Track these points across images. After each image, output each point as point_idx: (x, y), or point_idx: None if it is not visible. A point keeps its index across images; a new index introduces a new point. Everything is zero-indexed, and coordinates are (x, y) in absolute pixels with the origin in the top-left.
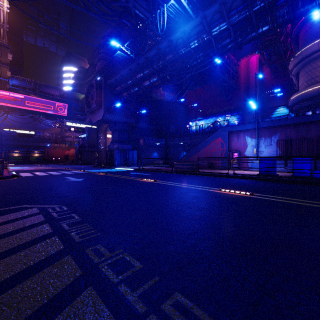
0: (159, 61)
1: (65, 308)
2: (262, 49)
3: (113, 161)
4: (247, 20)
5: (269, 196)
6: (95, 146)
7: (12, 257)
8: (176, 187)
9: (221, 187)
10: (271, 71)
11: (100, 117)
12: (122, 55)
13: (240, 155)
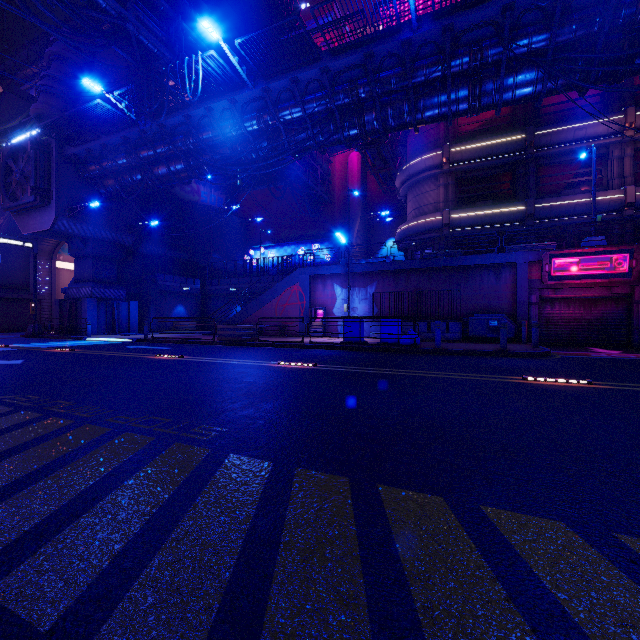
0: (188, 138)
1: (111, 440)
2: (362, 148)
3: (81, 323)
4: (330, 114)
5: (333, 366)
6: (23, 287)
7: (14, 432)
8: (216, 364)
9: (283, 360)
10: (377, 181)
11: (45, 225)
12: (107, 108)
13: (327, 314)
